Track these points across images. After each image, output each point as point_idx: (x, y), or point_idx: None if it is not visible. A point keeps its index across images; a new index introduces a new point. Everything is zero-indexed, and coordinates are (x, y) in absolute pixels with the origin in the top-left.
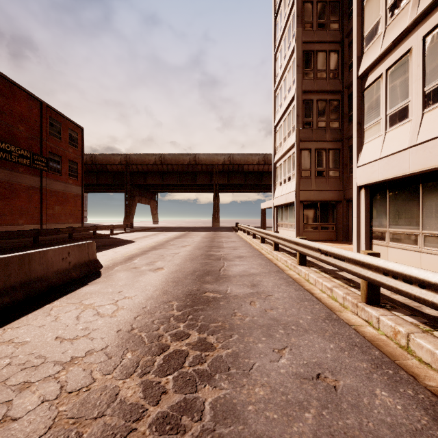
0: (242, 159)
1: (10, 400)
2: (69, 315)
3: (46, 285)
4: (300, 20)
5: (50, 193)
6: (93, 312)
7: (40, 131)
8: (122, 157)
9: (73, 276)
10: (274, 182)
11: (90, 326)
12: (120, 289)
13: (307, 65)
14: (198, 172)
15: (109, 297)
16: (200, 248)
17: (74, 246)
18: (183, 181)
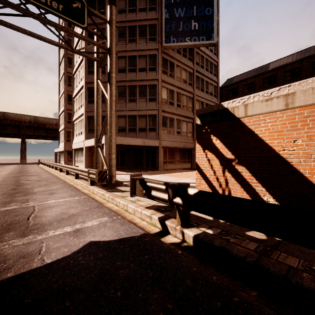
0: (45, 121)
1: None
2: None
3: None
4: (66, 82)
5: None
6: None
7: None
8: None
9: None
10: (59, 140)
11: None
12: None
13: (69, 99)
14: (7, 125)
15: None
16: (17, 169)
17: None
18: None
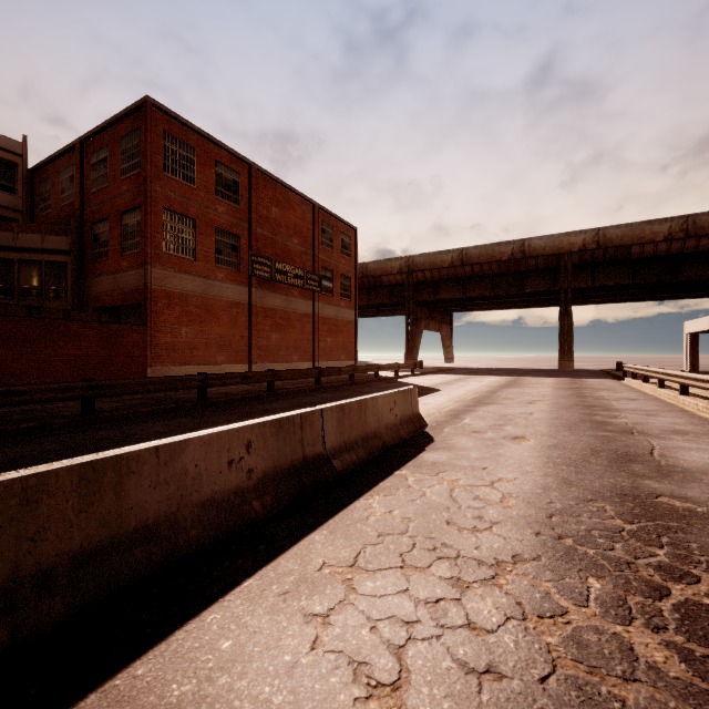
0: (627, 235)
1: (458, 599)
2: (438, 492)
3: (381, 444)
4: None
5: (322, 321)
6: (469, 494)
7: (313, 242)
8: (402, 261)
9: (402, 435)
10: None
11: (482, 515)
12: (481, 463)
13: None
14: (527, 272)
15: (473, 474)
16: (567, 407)
17: (398, 392)
18: (500, 290)
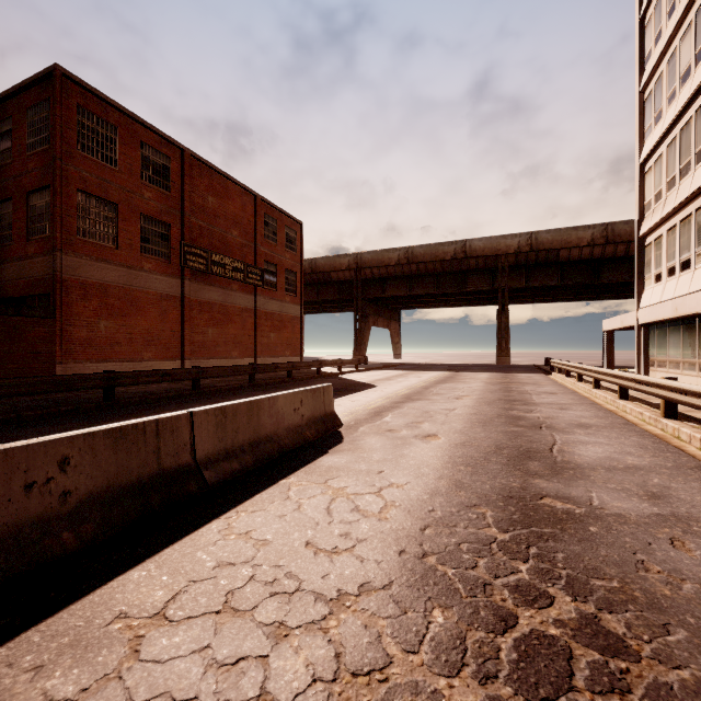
0: (556, 240)
1: (265, 656)
2: (315, 504)
3: (277, 448)
4: None
5: (265, 316)
6: (349, 504)
7: (254, 235)
8: (350, 258)
9: (307, 437)
10: (638, 276)
11: (351, 531)
12: (379, 467)
13: None
14: (469, 271)
15: (365, 479)
16: (490, 402)
17: (307, 391)
18: (444, 288)
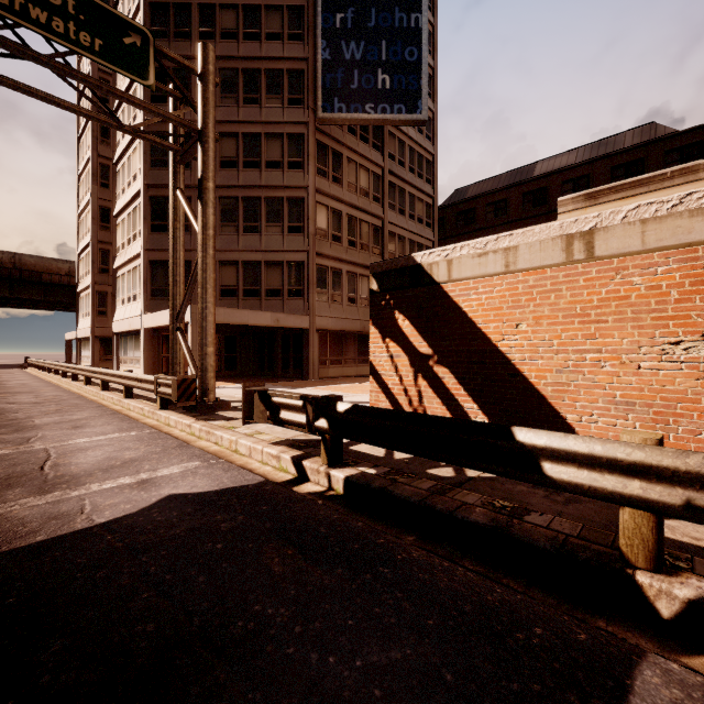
0: (39, 265)
1: None
2: None
3: None
4: (96, 178)
5: None
6: None
7: None
8: None
9: None
10: (77, 312)
11: None
12: None
13: (104, 219)
14: None
15: None
16: None
17: None
18: None
